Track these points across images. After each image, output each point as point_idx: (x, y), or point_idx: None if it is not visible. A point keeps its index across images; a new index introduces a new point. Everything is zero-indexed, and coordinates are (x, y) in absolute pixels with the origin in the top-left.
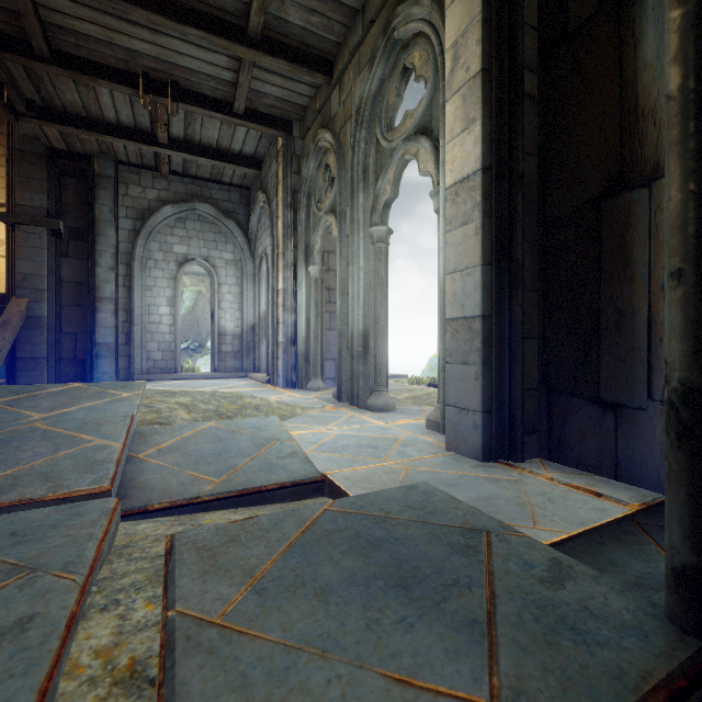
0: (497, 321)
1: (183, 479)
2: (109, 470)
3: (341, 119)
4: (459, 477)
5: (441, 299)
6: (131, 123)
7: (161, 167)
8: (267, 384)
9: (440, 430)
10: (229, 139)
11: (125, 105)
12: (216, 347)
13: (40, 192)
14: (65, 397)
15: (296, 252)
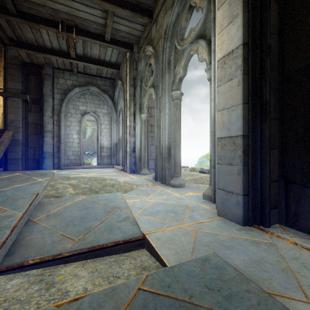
0: (252, 139)
1: (55, 239)
2: (4, 234)
3: (157, 39)
4: (231, 240)
5: (212, 127)
6: (58, 48)
7: (73, 69)
8: (121, 171)
9: (211, 201)
10: (104, 55)
11: (54, 39)
12: (99, 153)
13: (18, 82)
14: (7, 181)
15: (135, 108)
